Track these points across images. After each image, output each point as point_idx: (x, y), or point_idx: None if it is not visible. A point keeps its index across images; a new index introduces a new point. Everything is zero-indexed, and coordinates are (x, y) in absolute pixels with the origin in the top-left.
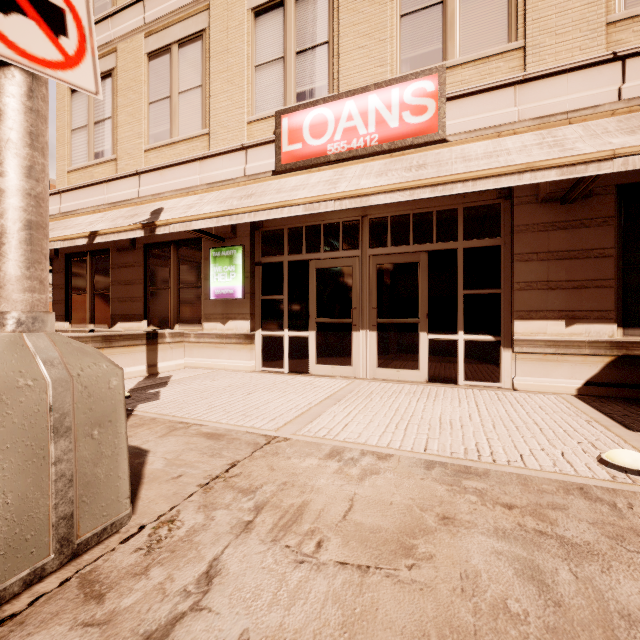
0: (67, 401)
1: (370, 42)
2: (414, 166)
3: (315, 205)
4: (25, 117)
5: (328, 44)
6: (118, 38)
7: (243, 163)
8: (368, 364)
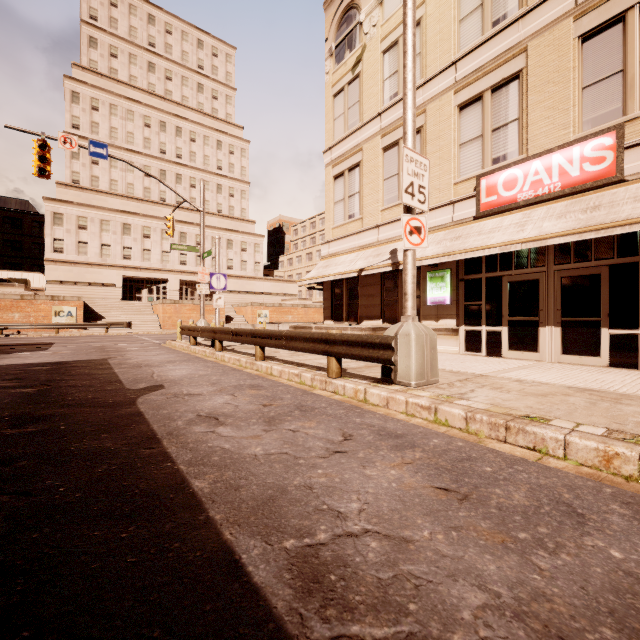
0: (427, 340)
1: (554, 113)
2: (590, 208)
3: (507, 247)
4: (413, 262)
5: (518, 120)
6: (363, 141)
7: (451, 213)
8: (553, 351)
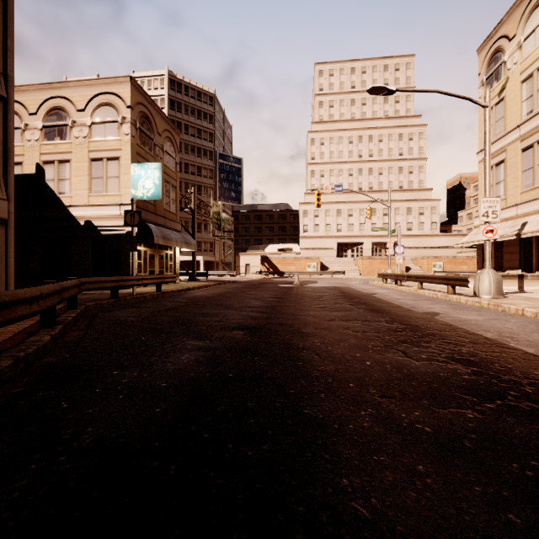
0: (494, 279)
1: None
2: None
3: None
4: (489, 245)
5: None
6: (506, 145)
7: None
8: None
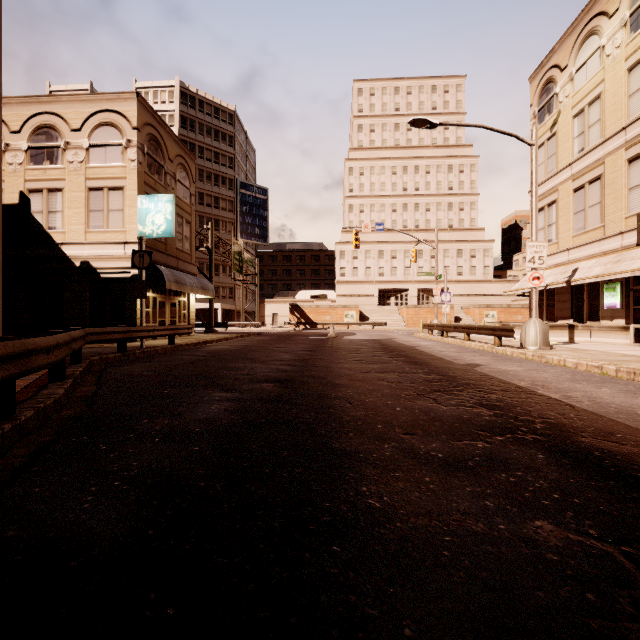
0: (540, 329)
1: None
2: None
3: (634, 272)
4: (535, 293)
5: None
6: (558, 184)
7: (620, 241)
8: None
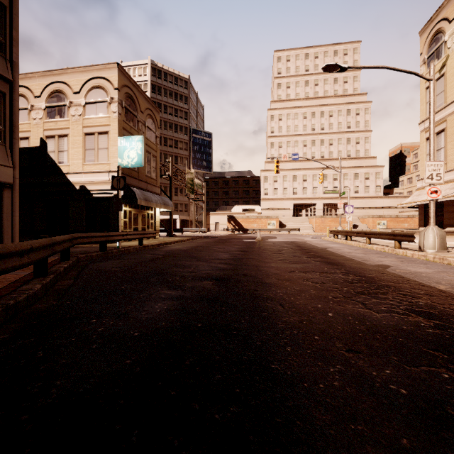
0: (438, 235)
1: None
2: None
3: None
4: (433, 204)
5: None
6: (447, 115)
7: None
8: None
